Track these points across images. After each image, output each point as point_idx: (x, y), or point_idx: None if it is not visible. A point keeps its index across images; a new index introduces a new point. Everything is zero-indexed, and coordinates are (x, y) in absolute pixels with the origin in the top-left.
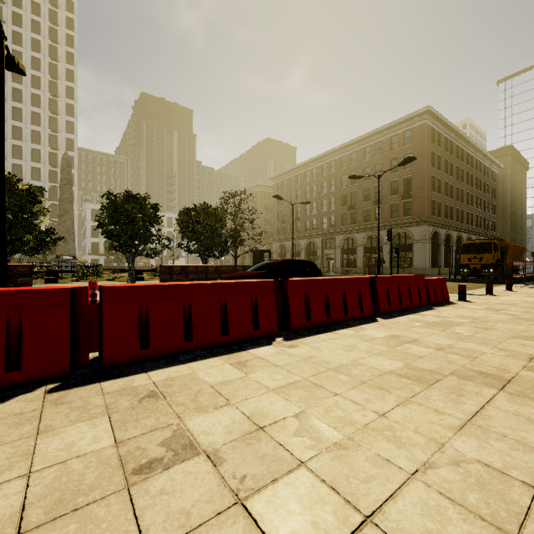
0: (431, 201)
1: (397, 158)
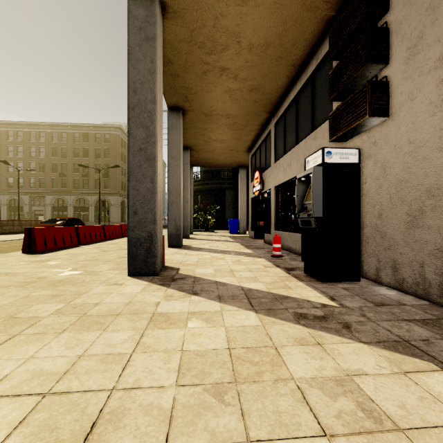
0: (121, 181)
1: (100, 149)
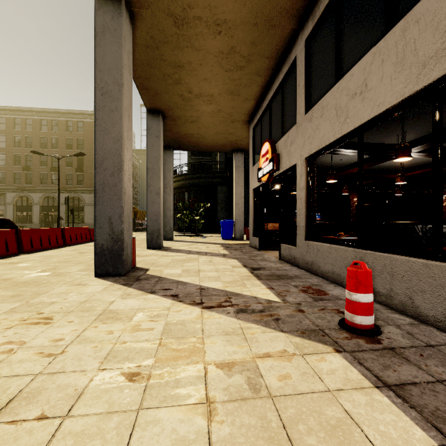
0: None
1: (72, 139)
